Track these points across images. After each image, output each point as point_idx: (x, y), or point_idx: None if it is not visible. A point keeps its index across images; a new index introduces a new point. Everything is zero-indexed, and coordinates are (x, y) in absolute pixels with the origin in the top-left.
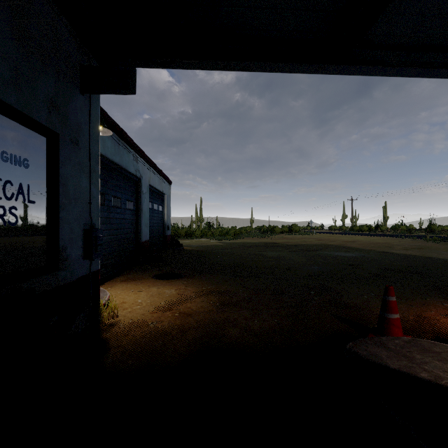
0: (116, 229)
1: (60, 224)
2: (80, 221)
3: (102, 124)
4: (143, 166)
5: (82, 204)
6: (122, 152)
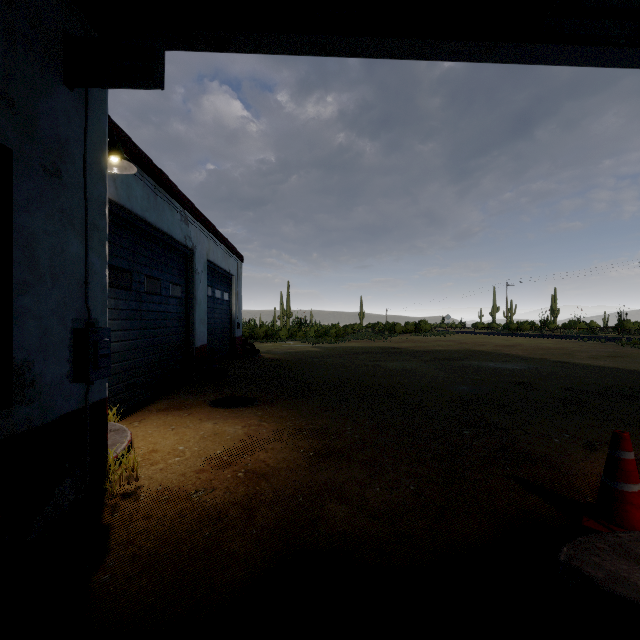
0: (152, 329)
1: (17, 319)
2: (65, 314)
3: (119, 153)
4: (198, 232)
5: (70, 285)
6: (162, 207)
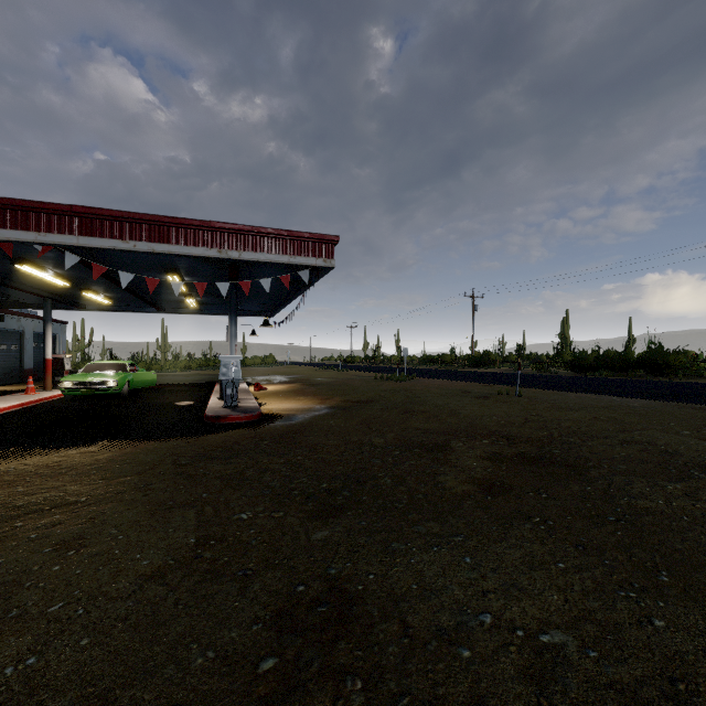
0: (4, 361)
1: None
2: None
3: None
4: (27, 322)
5: None
6: (8, 320)
